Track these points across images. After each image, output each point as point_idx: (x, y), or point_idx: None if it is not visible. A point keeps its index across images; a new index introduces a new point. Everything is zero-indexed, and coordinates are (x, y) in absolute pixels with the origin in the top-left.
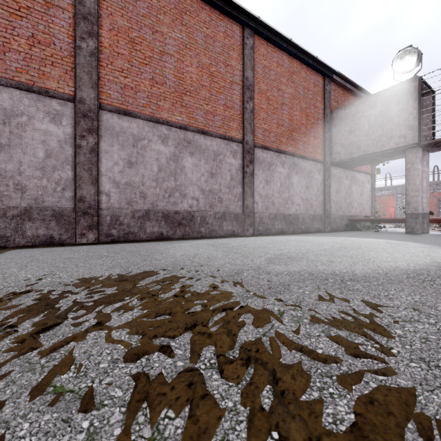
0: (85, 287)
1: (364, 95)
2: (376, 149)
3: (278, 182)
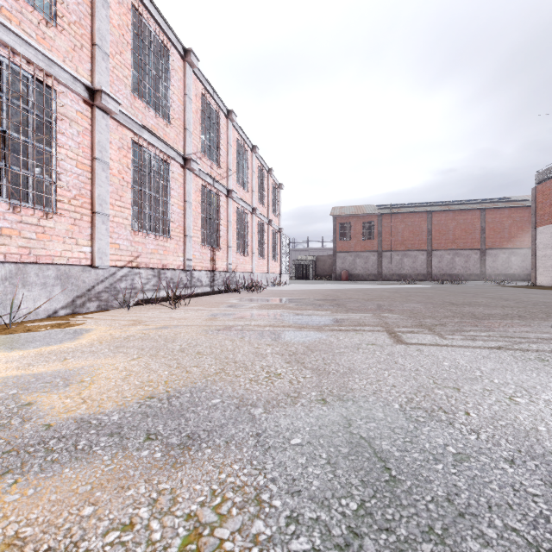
0: None
1: None
2: None
3: (500, 261)
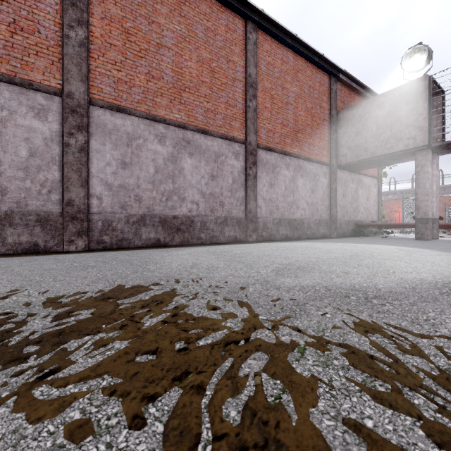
0: (54, 310)
1: (371, 96)
2: (384, 152)
3: (282, 185)
